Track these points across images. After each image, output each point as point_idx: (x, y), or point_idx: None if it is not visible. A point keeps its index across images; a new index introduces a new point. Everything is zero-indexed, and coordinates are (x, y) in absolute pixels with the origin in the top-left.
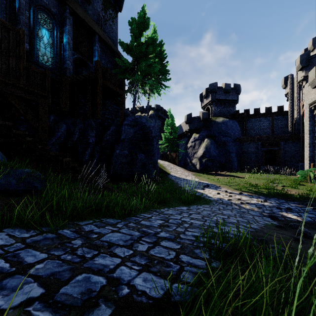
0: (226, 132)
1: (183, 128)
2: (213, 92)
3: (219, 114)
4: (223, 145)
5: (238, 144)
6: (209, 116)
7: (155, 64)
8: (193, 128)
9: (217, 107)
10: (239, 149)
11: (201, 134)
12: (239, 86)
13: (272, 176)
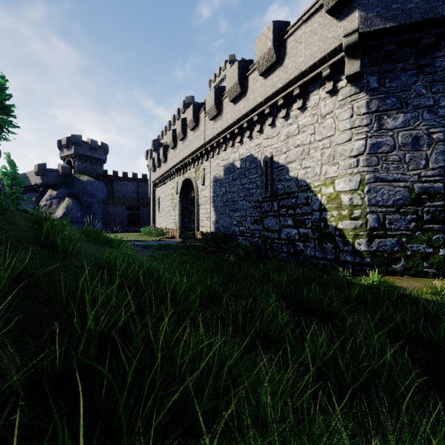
0: (92, 193)
1: (32, 179)
2: (77, 145)
3: (84, 171)
4: (89, 207)
5: (104, 206)
6: (71, 170)
7: (5, 119)
8: (49, 183)
9: (82, 163)
10: (105, 211)
11: (60, 191)
12: (107, 146)
13: (129, 233)
